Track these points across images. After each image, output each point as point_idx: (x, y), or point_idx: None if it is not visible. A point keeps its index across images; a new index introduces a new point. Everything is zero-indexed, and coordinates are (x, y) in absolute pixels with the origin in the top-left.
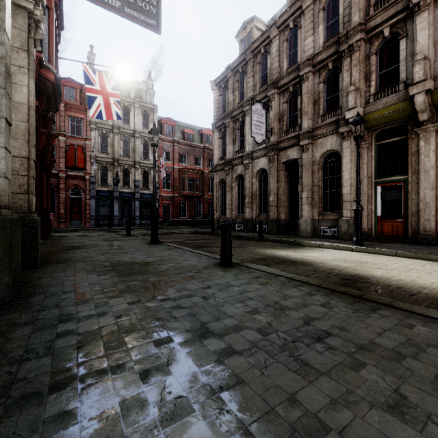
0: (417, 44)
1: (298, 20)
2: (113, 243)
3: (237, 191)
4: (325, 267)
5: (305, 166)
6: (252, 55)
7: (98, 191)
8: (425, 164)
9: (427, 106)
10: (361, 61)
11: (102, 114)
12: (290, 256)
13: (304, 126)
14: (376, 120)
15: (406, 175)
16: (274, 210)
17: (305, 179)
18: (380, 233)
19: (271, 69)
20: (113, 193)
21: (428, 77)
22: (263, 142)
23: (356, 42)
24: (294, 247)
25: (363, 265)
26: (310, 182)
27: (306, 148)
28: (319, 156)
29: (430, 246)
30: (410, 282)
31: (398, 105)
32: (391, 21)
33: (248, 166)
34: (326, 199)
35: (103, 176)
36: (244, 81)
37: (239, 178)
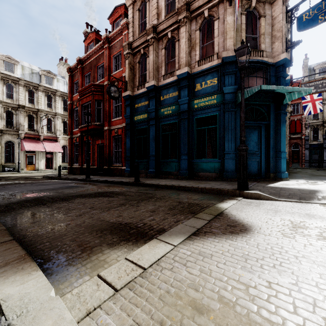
0: None
1: None
2: (315, 172)
3: None
4: None
5: None
6: None
7: (310, 145)
8: None
9: None
10: None
11: (311, 112)
12: None
13: None
14: None
15: None
16: None
17: None
18: None
19: None
20: (323, 145)
21: None
22: None
23: None
24: None
25: None
26: None
27: None
28: None
29: None
30: None
31: None
32: None
33: None
34: None
35: (314, 134)
36: None
37: None
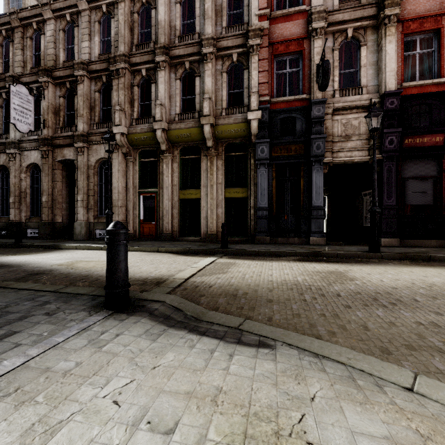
0: (159, 92)
1: (76, 17)
2: None
3: (0, 186)
4: (33, 266)
5: (80, 169)
6: (21, 24)
7: None
8: (166, 182)
9: (164, 140)
10: (126, 87)
11: None
12: (14, 260)
13: (79, 128)
14: (136, 141)
15: (157, 189)
16: (47, 212)
17: (80, 182)
18: (142, 233)
19: (46, 53)
20: None
21: (164, 119)
22: (36, 132)
23: (122, 69)
24: (45, 251)
25: (79, 260)
26: (85, 185)
27: (81, 151)
28: (95, 161)
29: (166, 241)
30: (86, 269)
31: (149, 133)
32: (146, 65)
33: (15, 157)
34: (102, 203)
35: None
36: (10, 49)
37: (2, 170)
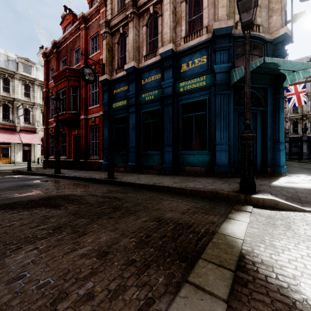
0: None
1: None
2: (302, 165)
3: None
4: None
5: None
6: None
7: (290, 138)
8: None
9: None
10: None
11: (296, 104)
12: None
13: None
14: None
15: None
16: None
17: None
18: None
19: None
20: (302, 138)
21: None
22: None
23: None
24: None
25: None
26: None
27: None
28: None
29: None
30: None
31: None
32: None
33: None
34: None
35: (294, 128)
36: None
37: None
